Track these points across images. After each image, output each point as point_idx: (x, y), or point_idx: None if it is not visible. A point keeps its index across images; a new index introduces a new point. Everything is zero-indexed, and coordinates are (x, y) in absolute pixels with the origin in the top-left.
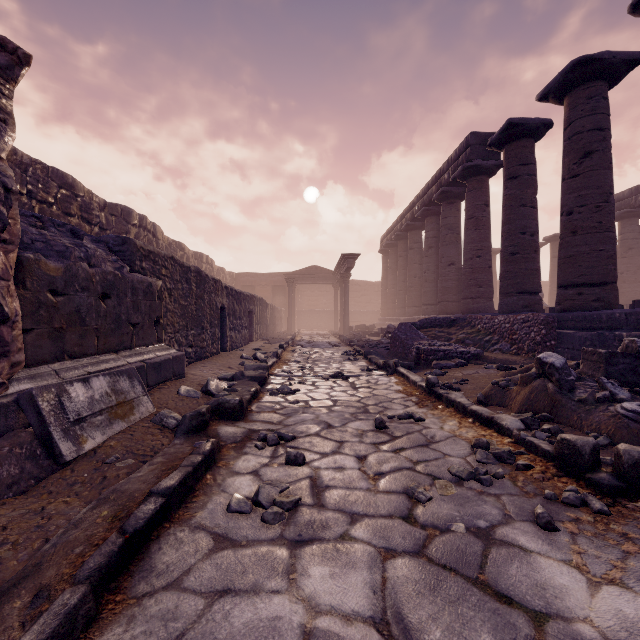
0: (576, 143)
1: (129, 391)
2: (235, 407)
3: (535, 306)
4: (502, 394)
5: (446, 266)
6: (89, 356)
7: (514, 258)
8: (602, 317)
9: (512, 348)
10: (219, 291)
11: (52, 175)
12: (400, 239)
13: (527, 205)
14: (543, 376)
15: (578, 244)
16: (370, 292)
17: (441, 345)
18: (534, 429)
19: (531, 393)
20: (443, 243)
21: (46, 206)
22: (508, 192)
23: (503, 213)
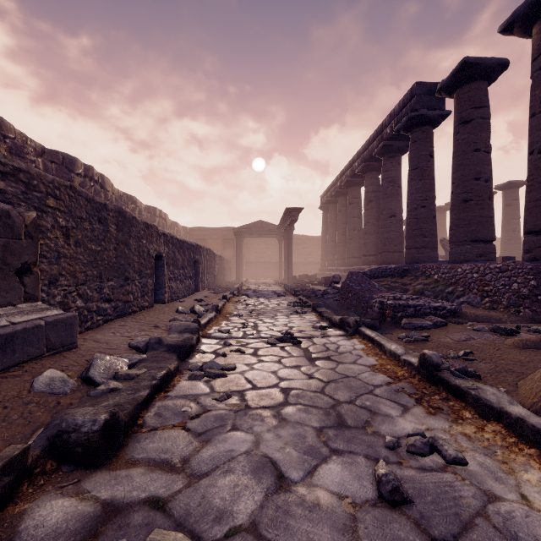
0: None
1: None
2: (90, 441)
3: (490, 255)
4: None
5: (387, 218)
6: None
7: (467, 205)
8: None
9: (484, 301)
10: (153, 237)
11: None
12: (339, 195)
13: (481, 150)
14: None
15: None
16: (310, 245)
17: (408, 299)
18: None
19: None
20: (384, 196)
21: None
22: (460, 137)
23: (454, 159)
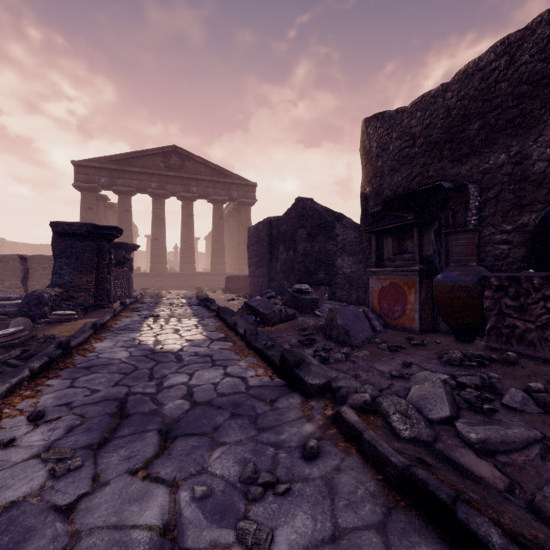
0: None
1: None
2: None
3: None
4: None
5: None
6: None
7: None
8: None
9: None
10: None
11: None
12: None
13: None
14: None
15: None
16: (141, 257)
17: None
18: None
19: None
20: None
21: None
22: None
23: None
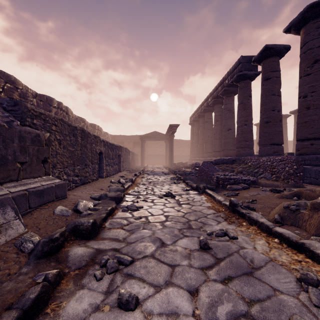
0: (309, 55)
1: None
2: (88, 229)
3: (280, 152)
4: (294, 216)
5: (226, 130)
6: None
7: (268, 124)
8: None
9: (272, 176)
10: (98, 143)
11: (0, 75)
12: (200, 117)
13: (275, 94)
14: None
15: (311, 115)
16: (184, 145)
17: (231, 175)
18: None
19: None
20: (225, 118)
21: None
22: (264, 87)
23: (261, 99)
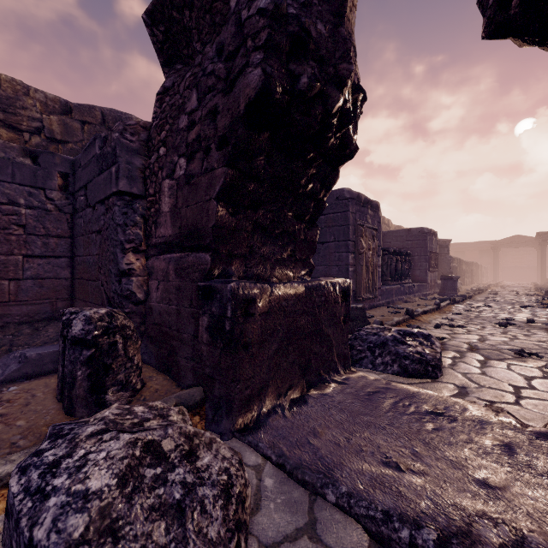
0: None
1: (460, 286)
2: (482, 290)
3: None
4: None
5: None
6: None
7: None
8: None
9: None
10: (463, 264)
11: (399, 228)
12: None
13: None
14: None
15: None
16: None
17: None
18: None
19: None
20: None
21: None
22: None
23: None
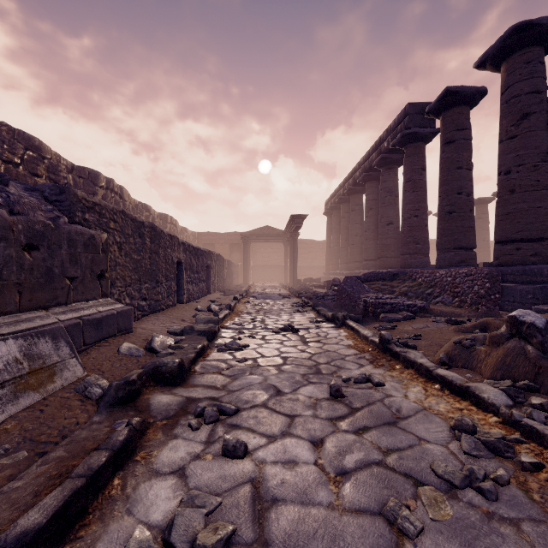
0: (514, 106)
1: (51, 354)
2: (173, 371)
3: (471, 261)
4: (467, 354)
5: (385, 225)
6: (7, 314)
7: (451, 216)
8: (543, 271)
9: (454, 301)
10: (175, 246)
11: (18, 137)
12: (343, 202)
13: (463, 167)
14: (518, 336)
15: (516, 202)
16: (316, 249)
17: (388, 298)
18: (519, 402)
19: (506, 356)
20: (382, 204)
21: (12, 166)
22: (445, 155)
23: (440, 175)
